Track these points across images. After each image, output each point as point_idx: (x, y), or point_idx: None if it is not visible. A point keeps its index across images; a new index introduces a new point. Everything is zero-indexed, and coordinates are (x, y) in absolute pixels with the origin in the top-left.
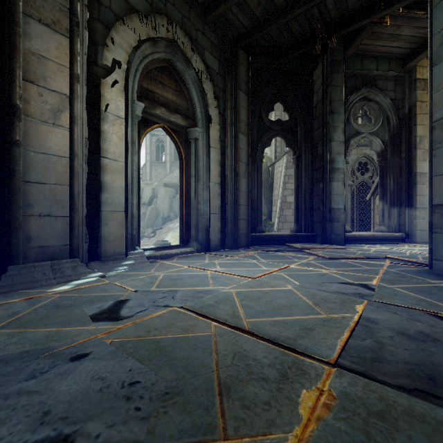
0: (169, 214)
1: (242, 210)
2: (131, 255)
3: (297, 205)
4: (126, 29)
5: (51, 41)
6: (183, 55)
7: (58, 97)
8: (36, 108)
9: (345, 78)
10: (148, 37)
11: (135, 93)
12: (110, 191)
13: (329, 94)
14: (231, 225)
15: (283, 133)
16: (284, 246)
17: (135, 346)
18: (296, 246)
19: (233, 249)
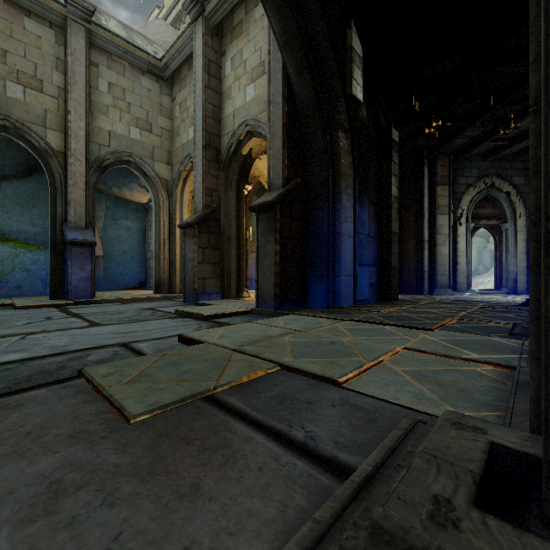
0: (477, 268)
1: None
2: (468, 291)
3: None
4: (466, 196)
5: (443, 219)
6: (497, 189)
7: (445, 236)
8: (439, 242)
9: None
10: (476, 193)
11: (470, 220)
12: (460, 264)
13: None
14: None
15: None
16: None
17: (485, 300)
18: None
19: None
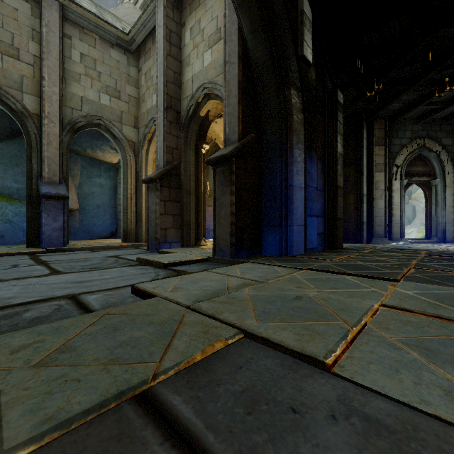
0: None
1: None
2: (402, 240)
3: None
4: (400, 155)
5: (380, 175)
6: (427, 149)
7: (381, 191)
8: (376, 196)
9: None
10: (409, 152)
11: (403, 177)
12: (395, 216)
13: None
14: None
15: None
16: None
17: (422, 248)
18: None
19: None
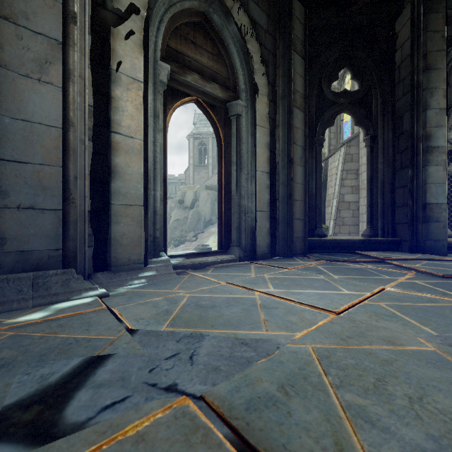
0: (211, 218)
1: (297, 207)
2: (152, 264)
3: (372, 201)
4: None
5: None
6: (222, 3)
7: (46, 43)
8: (13, 56)
9: (446, 20)
10: None
11: (158, 51)
12: (123, 178)
13: (422, 44)
14: (283, 227)
15: (351, 107)
16: (354, 254)
17: None
18: (375, 256)
19: (286, 257)
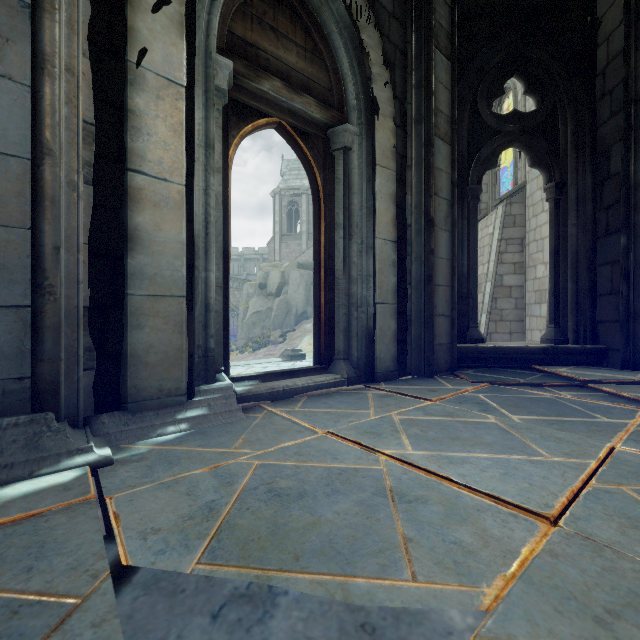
0: (306, 310)
1: (441, 295)
2: (201, 395)
3: (557, 286)
4: None
5: None
6: None
7: None
8: None
9: None
10: None
11: (213, 36)
12: (150, 249)
13: None
14: (418, 328)
15: (524, 137)
16: (531, 371)
17: None
18: (568, 375)
19: (423, 377)
